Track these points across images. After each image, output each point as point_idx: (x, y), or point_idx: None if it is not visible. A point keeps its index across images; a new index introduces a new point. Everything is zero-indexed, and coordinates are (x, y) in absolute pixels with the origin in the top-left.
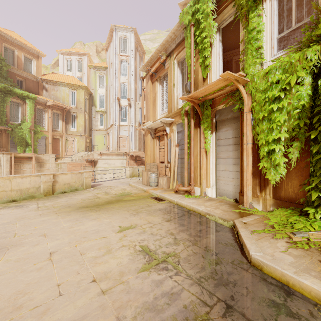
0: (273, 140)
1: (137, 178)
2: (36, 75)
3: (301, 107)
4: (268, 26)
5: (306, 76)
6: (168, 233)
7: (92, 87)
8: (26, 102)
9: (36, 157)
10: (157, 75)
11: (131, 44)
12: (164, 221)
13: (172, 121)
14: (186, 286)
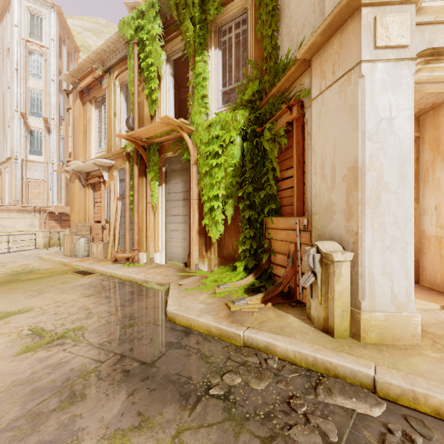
0: (214, 196)
1: (59, 248)
2: None
3: (234, 165)
4: (213, 76)
5: (237, 137)
6: (81, 310)
7: None
8: None
9: None
10: (90, 94)
11: (50, 29)
12: (81, 298)
13: (113, 164)
14: (82, 353)
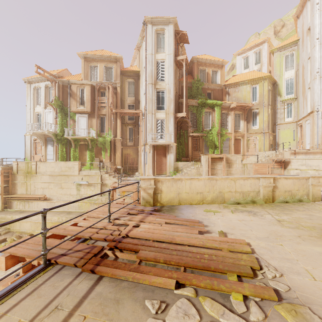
0: None
1: None
2: (220, 84)
3: None
4: None
5: None
6: None
7: (275, 74)
8: (214, 109)
9: (226, 158)
10: None
11: None
12: None
13: None
14: None
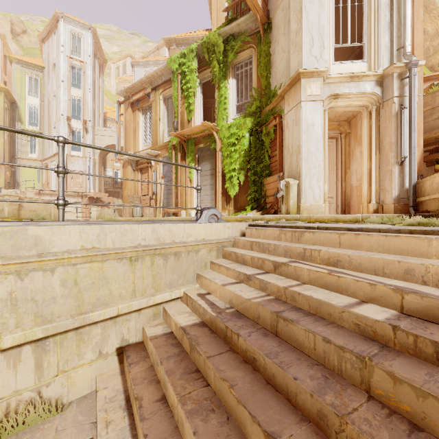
0: (232, 169)
1: None
2: None
3: (245, 150)
4: (231, 96)
5: (246, 134)
6: None
7: (14, 91)
8: None
9: None
10: (139, 104)
11: (88, 47)
12: None
13: (158, 154)
14: None
